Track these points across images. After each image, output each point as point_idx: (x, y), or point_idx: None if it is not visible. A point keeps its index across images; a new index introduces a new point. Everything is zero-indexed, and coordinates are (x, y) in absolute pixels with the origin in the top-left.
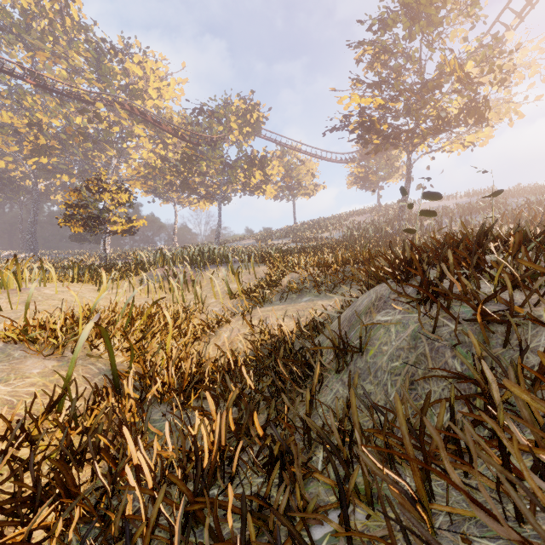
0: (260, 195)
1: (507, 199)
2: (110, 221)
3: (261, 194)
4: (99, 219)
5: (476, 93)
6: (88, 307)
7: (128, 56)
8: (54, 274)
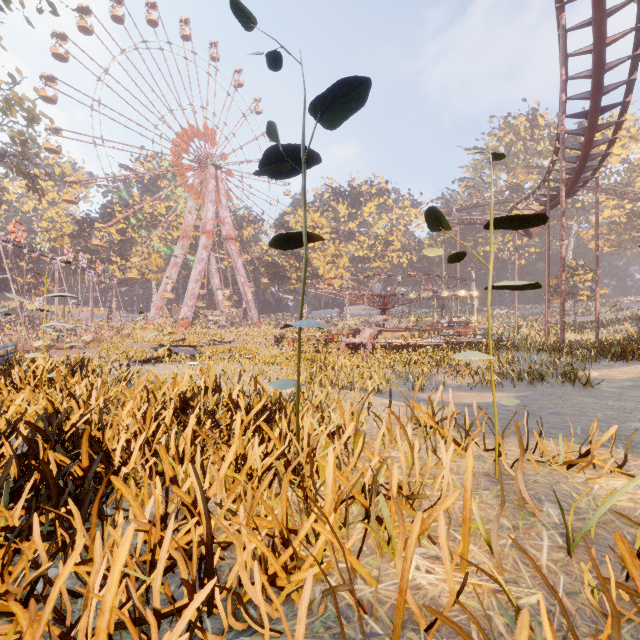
0: None
1: None
2: (578, 295)
3: None
4: (571, 294)
5: None
6: (586, 339)
7: None
8: (569, 330)
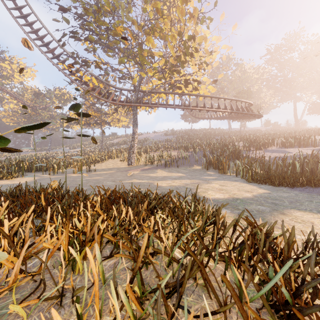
0: (72, 128)
1: (149, 139)
2: None
3: (72, 128)
4: None
5: (102, 119)
6: None
7: (1, 60)
8: None
